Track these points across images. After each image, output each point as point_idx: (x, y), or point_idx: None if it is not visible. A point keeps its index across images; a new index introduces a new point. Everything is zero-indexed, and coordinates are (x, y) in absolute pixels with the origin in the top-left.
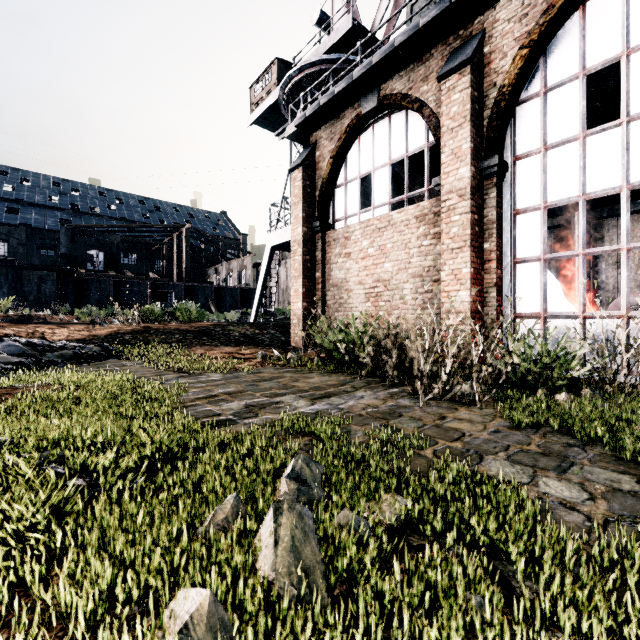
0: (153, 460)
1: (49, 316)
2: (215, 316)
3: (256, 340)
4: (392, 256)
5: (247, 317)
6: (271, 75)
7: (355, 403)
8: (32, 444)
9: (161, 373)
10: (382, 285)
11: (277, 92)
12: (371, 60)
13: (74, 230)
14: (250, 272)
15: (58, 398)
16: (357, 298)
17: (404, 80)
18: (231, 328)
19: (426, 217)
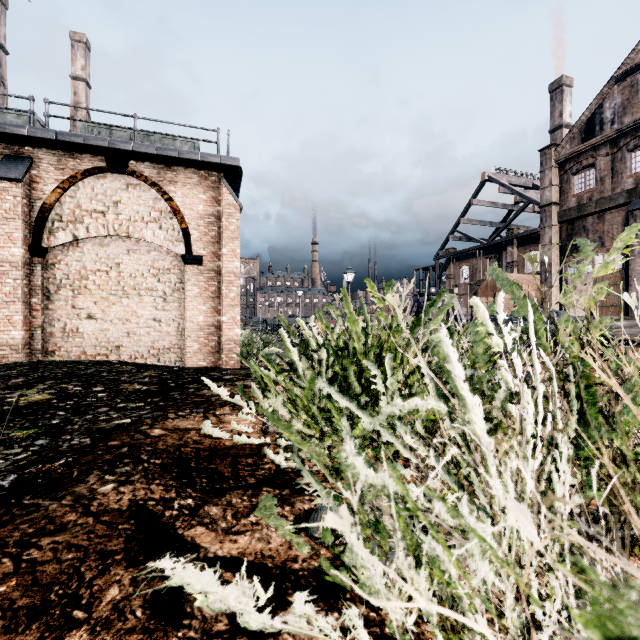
0: None
1: None
2: None
3: None
4: None
5: None
6: None
7: None
8: None
9: None
10: None
11: None
12: None
13: None
14: None
15: None
16: None
17: None
18: None
19: None
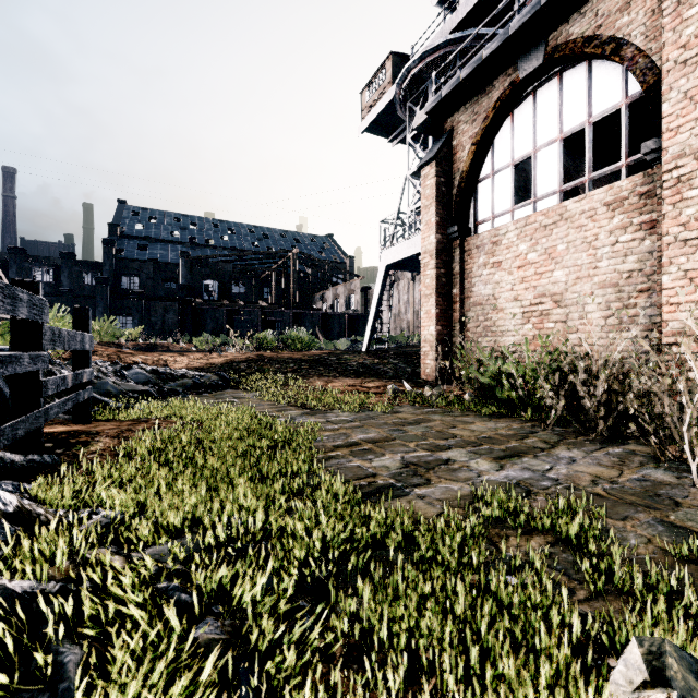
0: (320, 575)
1: (171, 344)
2: (324, 344)
3: (377, 371)
4: (566, 261)
5: (357, 345)
6: (385, 73)
7: (570, 471)
8: (145, 538)
9: (282, 408)
10: (550, 301)
11: (392, 90)
12: (539, 0)
13: (192, 261)
14: (358, 297)
15: (180, 441)
16: (511, 319)
17: (588, 18)
18: (347, 357)
19: (625, 202)
